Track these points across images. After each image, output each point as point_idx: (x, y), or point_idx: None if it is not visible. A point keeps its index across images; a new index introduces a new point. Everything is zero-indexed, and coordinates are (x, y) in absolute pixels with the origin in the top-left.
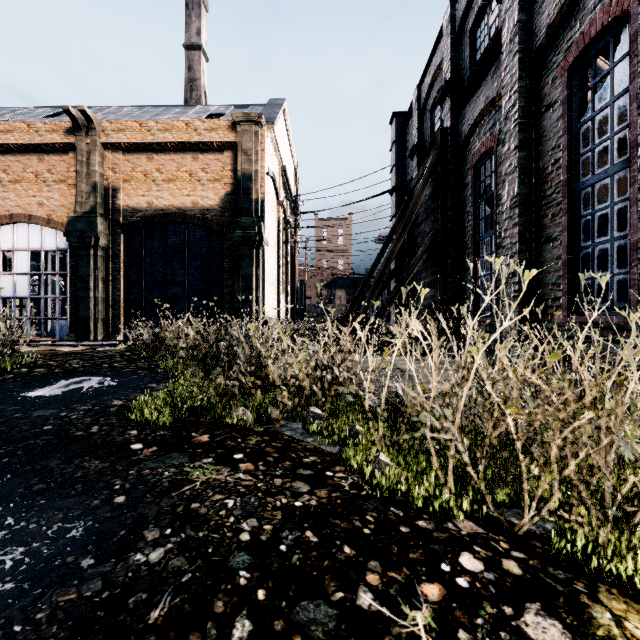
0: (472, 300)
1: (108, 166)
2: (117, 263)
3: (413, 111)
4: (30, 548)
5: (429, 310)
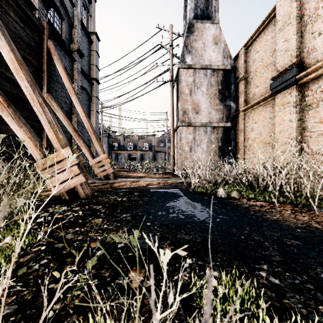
0: None
1: None
2: None
3: None
4: (158, 214)
5: None
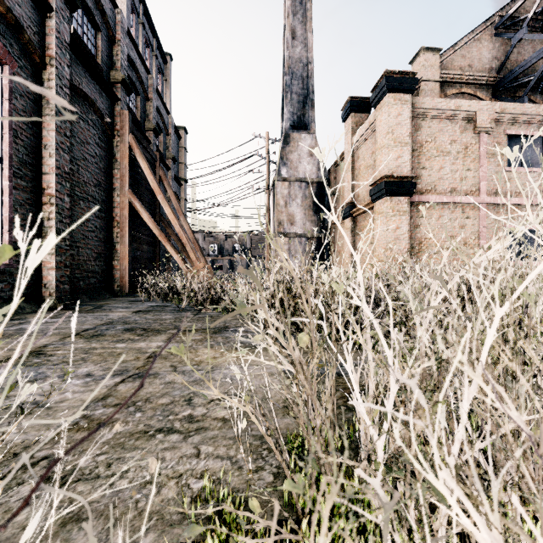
0: None
1: None
2: None
3: None
4: None
5: None
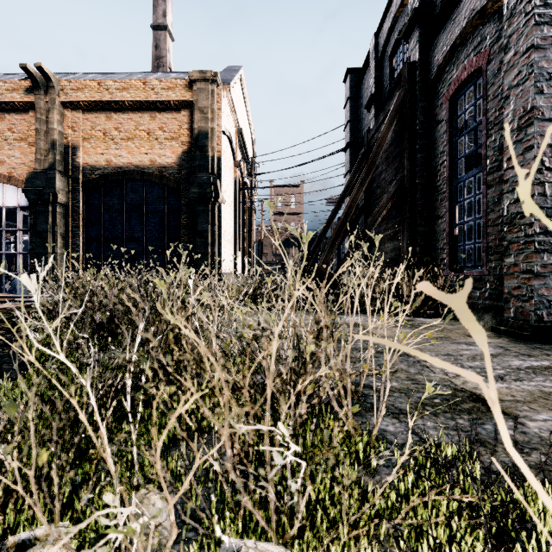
0: (448, 251)
1: (67, 124)
2: (76, 219)
3: (370, 61)
4: None
5: (391, 264)
